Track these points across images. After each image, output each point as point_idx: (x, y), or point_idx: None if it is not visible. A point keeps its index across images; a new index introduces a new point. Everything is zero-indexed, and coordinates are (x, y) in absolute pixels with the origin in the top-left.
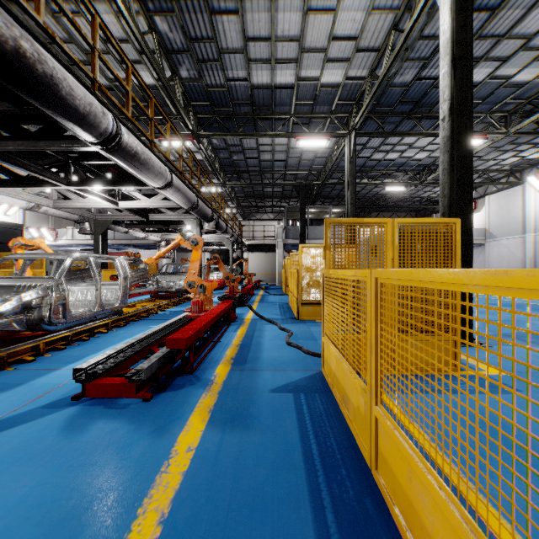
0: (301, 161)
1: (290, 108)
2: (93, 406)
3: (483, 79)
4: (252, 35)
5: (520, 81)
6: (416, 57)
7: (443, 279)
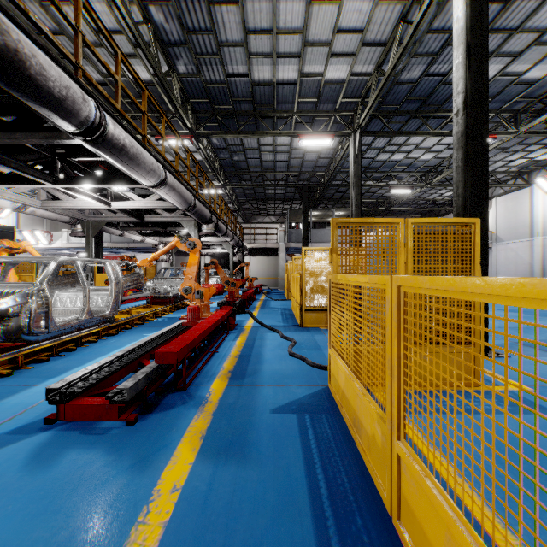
0: (303, 162)
1: (293, 106)
2: (68, 431)
3: (494, 76)
4: (252, 27)
5: (532, 78)
6: (424, 52)
7: (509, 291)
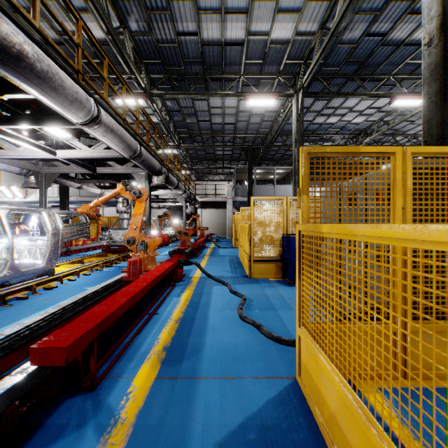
0: (249, 124)
1: (240, 67)
2: None
3: None
4: None
5: None
6: (368, 9)
7: None
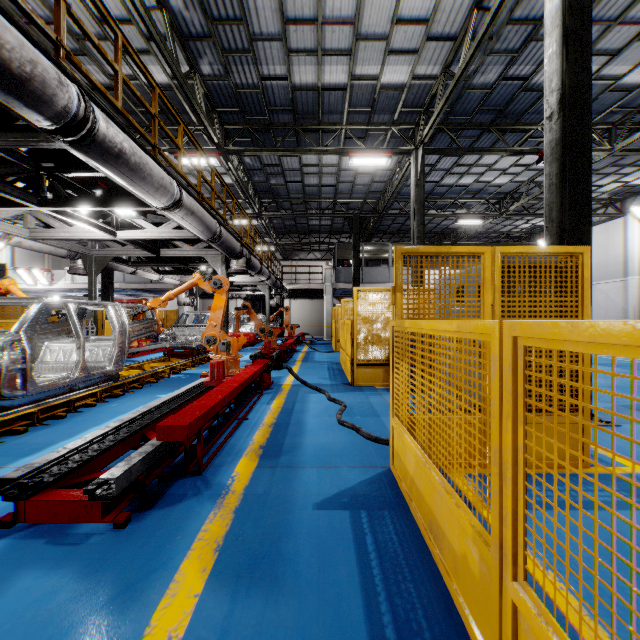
0: (354, 186)
1: (342, 117)
2: (29, 539)
3: None
4: (292, 16)
5: (631, 83)
6: (502, 49)
7: None
